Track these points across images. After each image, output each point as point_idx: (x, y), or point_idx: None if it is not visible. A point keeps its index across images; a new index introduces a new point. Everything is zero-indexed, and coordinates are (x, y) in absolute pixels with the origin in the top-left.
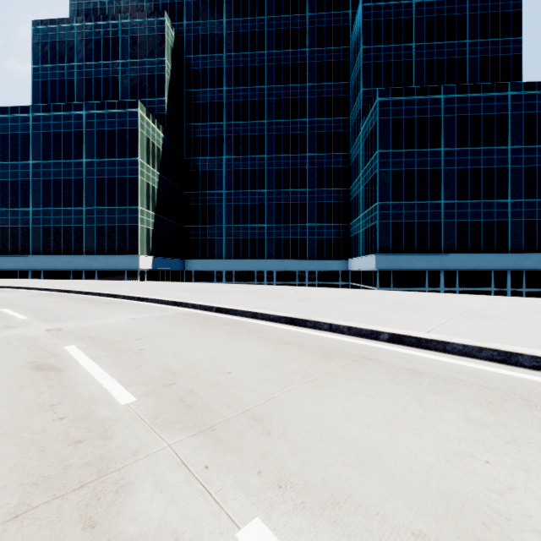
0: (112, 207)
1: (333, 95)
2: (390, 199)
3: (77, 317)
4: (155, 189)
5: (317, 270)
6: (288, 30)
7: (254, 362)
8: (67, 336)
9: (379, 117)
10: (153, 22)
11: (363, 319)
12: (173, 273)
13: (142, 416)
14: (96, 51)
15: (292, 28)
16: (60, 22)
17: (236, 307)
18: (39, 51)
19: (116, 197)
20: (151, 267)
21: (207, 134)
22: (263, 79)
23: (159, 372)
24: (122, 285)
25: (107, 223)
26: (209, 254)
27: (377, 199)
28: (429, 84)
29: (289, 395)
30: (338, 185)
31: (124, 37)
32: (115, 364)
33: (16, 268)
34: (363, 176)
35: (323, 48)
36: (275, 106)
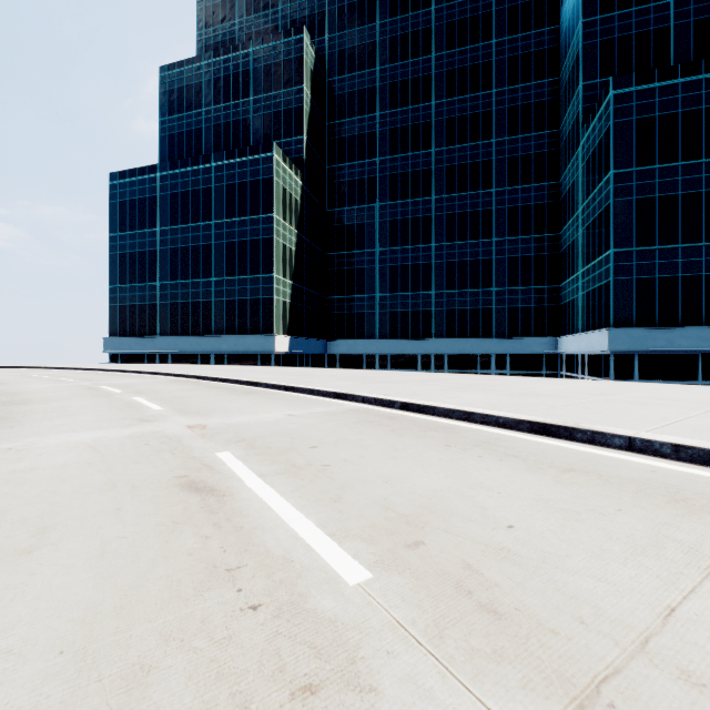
0: (243, 276)
1: (533, 101)
2: (632, 244)
3: (219, 410)
4: (292, 252)
5: (508, 354)
6: (465, 20)
7: (541, 506)
8: (215, 436)
9: (615, 119)
10: (289, 42)
11: (686, 432)
12: (313, 357)
13: (406, 625)
14: (225, 91)
15: (471, 15)
16: (187, 63)
17: (432, 403)
18: (166, 102)
19: (248, 264)
20: (288, 350)
21: (355, 177)
22: (429, 93)
23: (378, 513)
24: (258, 371)
25: (238, 296)
26: (357, 332)
27: (610, 244)
28: (701, 59)
29: (707, 606)
30: (541, 230)
31: (256, 68)
32: (299, 490)
33: (144, 351)
34: (585, 212)
35: (517, 35)
36: (447, 128)
